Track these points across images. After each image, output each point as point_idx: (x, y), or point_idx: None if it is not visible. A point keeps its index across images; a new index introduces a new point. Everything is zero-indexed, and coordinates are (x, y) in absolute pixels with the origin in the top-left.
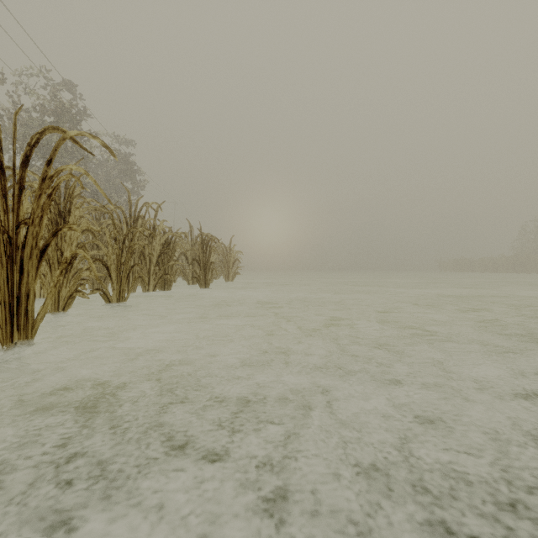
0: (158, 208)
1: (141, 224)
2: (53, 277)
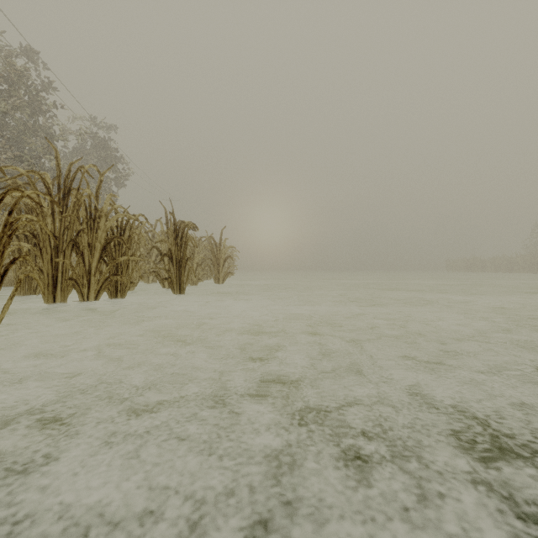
0: (102, 176)
1: (74, 198)
2: None
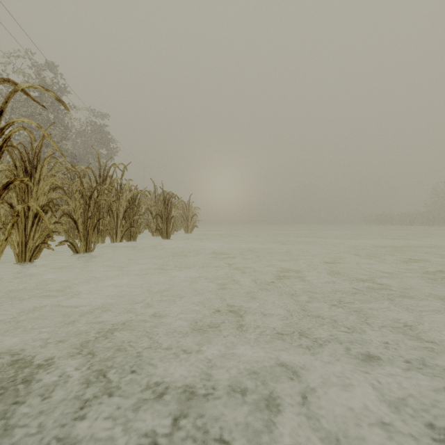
0: (124, 168)
1: (109, 182)
2: (19, 230)
